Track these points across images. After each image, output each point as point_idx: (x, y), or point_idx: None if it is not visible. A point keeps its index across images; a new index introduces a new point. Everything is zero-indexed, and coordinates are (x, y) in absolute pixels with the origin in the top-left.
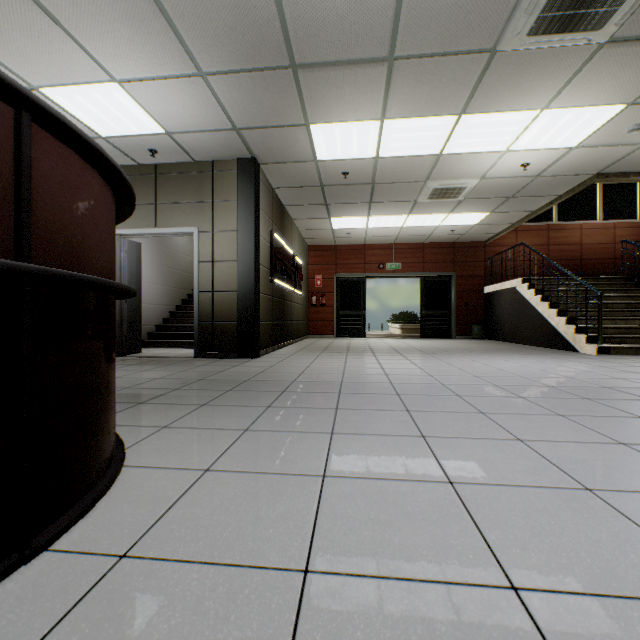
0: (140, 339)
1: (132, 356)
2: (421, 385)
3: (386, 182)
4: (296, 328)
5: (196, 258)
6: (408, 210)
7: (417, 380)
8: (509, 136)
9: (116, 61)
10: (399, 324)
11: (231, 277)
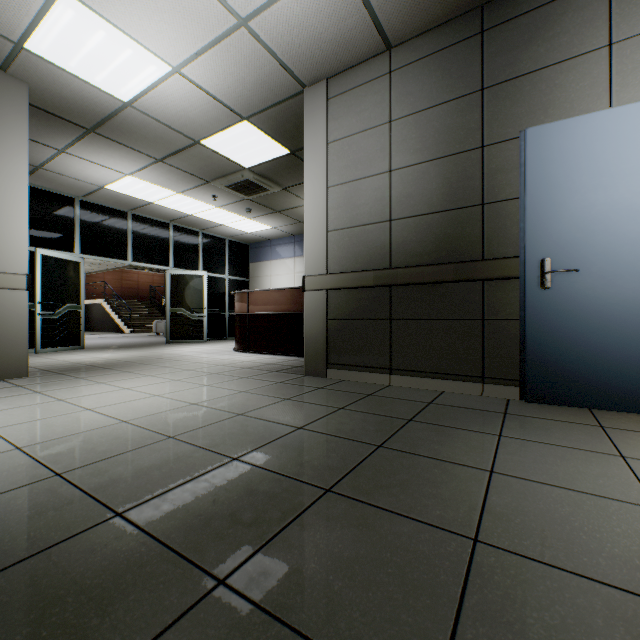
0: None
1: None
2: None
3: None
4: None
5: None
6: None
7: None
8: None
9: None
10: None
11: None
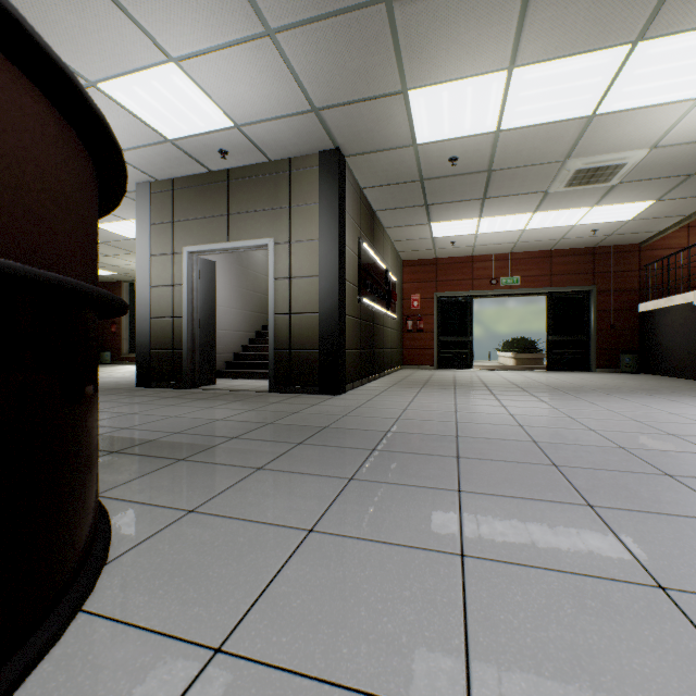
0: (214, 369)
1: (204, 388)
2: (586, 448)
3: (507, 167)
4: (389, 357)
5: (271, 275)
6: (534, 205)
7: (575, 438)
8: None
9: (169, 30)
10: (512, 353)
11: (311, 296)
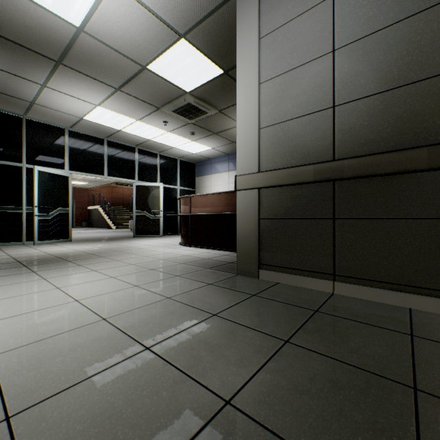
0: None
1: None
2: None
3: None
4: None
5: None
6: None
7: None
8: None
9: None
10: None
11: None
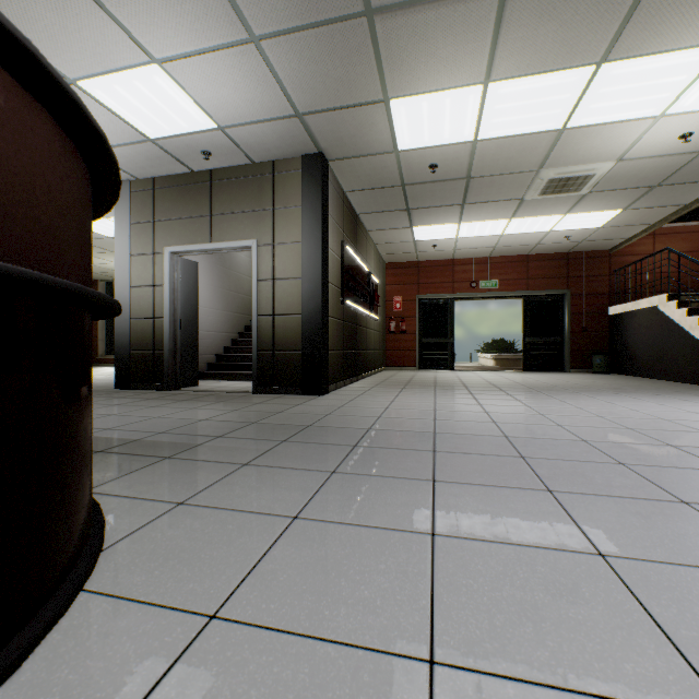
0: (196, 370)
1: (186, 390)
2: (552, 442)
3: (485, 175)
4: (371, 358)
5: (254, 276)
6: (511, 212)
7: (543, 433)
8: (669, 91)
9: (153, 33)
10: (492, 354)
11: (294, 297)
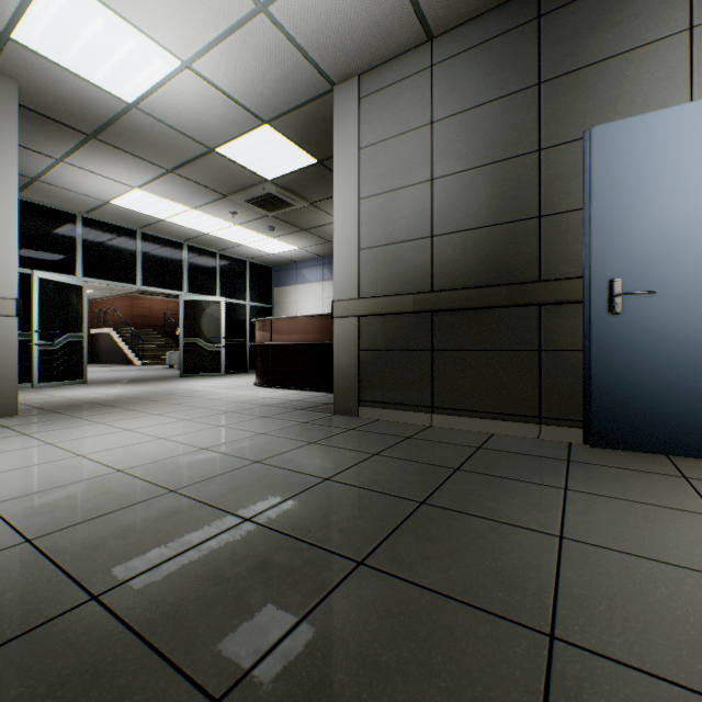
0: None
1: None
2: None
3: None
4: None
5: None
6: None
7: None
8: None
9: None
10: None
11: None
